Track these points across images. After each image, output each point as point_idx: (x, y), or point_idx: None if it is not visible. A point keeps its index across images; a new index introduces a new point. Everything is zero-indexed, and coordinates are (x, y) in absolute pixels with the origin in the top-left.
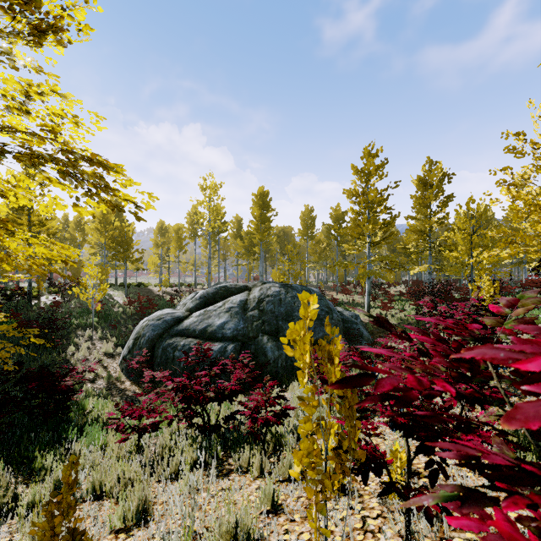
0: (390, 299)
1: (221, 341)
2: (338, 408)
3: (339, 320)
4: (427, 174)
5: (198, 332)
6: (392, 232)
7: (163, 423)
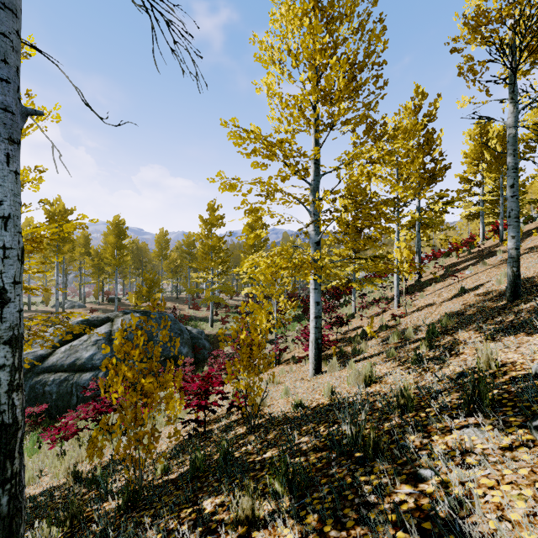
0: (227, 314)
1: (91, 370)
2: (179, 394)
3: (188, 339)
4: (253, 223)
5: (67, 366)
6: (229, 266)
7: (58, 440)
